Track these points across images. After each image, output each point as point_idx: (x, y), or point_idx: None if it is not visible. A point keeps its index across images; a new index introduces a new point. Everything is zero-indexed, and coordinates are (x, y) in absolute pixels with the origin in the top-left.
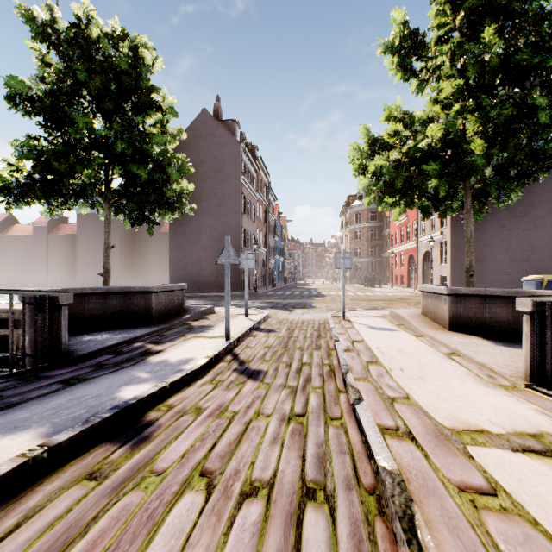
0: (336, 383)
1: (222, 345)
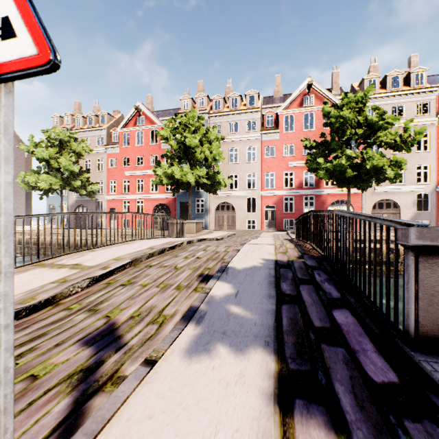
0: (36, 316)
1: (88, 436)
